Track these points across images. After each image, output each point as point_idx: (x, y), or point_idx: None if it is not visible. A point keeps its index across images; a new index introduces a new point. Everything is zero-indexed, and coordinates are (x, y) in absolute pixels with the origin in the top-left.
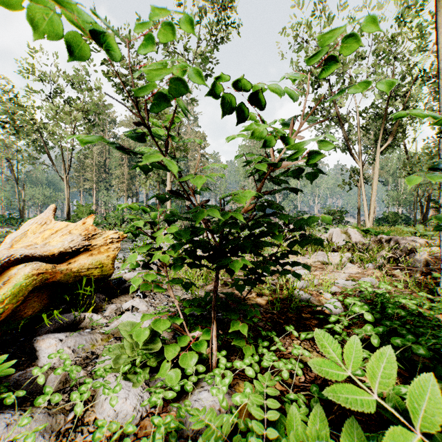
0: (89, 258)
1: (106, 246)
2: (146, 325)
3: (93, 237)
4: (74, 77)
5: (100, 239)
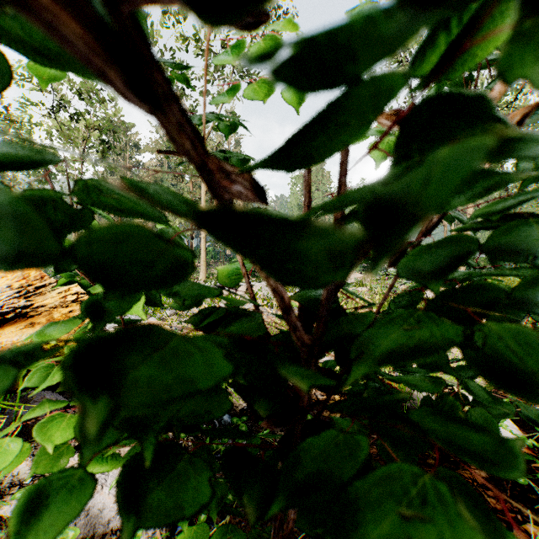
0: (25, 332)
1: (66, 309)
2: (107, 501)
3: (38, 292)
4: (83, 86)
5: (53, 295)
